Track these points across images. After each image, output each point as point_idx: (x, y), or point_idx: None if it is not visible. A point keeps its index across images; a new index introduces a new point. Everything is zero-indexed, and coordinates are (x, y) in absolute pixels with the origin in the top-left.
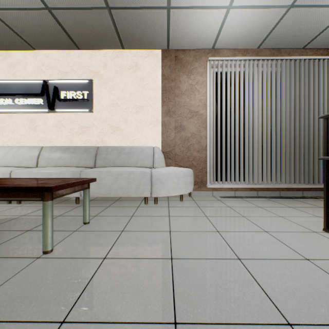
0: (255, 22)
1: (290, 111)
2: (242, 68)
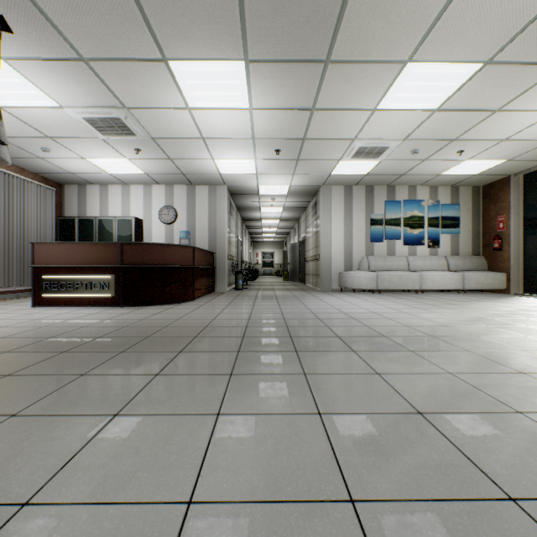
0: None
1: None
2: None
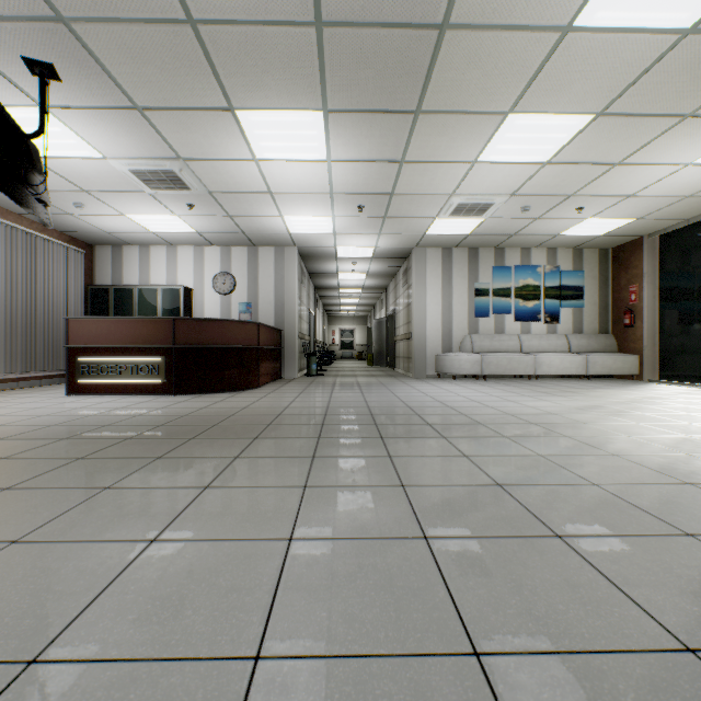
0: None
1: (6, 285)
2: None
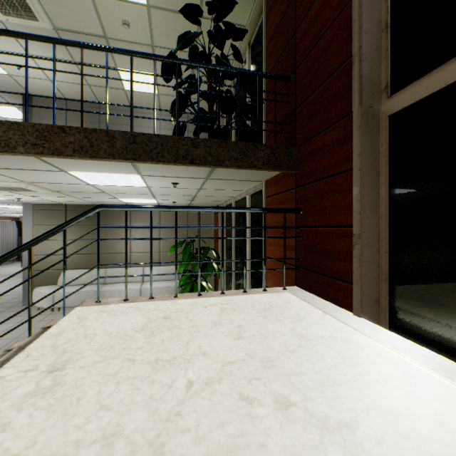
0: None
1: None
2: None
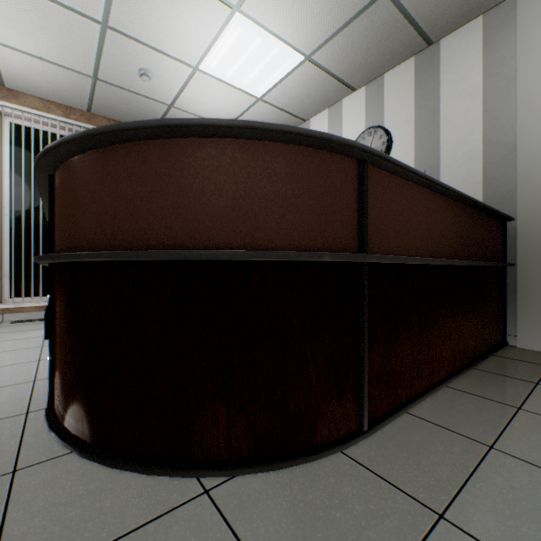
0: (56, 77)
1: None
2: (59, 133)
